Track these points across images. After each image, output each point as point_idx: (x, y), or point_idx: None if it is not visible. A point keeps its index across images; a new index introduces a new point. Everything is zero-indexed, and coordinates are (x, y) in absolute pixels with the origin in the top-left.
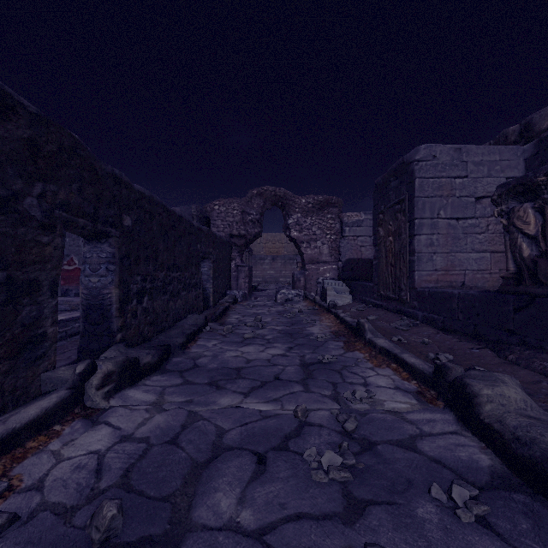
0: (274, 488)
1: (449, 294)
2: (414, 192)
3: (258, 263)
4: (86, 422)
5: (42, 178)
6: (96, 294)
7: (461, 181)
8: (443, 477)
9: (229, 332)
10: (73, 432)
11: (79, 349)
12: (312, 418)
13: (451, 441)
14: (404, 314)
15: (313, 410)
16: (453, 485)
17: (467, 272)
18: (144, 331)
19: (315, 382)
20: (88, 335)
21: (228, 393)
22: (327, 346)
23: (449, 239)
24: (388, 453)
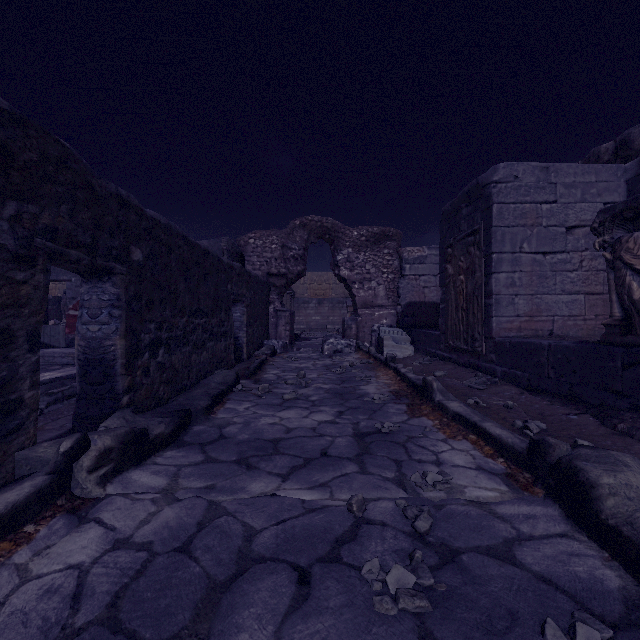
0: (321, 625)
1: (536, 345)
2: (492, 220)
3: (301, 307)
4: (70, 519)
5: (16, 196)
6: (96, 346)
7: (548, 208)
8: (559, 606)
9: (266, 392)
10: (50, 535)
11: (74, 416)
12: (371, 512)
13: (561, 548)
14: (479, 369)
15: (373, 500)
16: (577, 623)
17: (556, 318)
18: (159, 392)
19: (373, 459)
20: (86, 398)
21: (261, 475)
22: (386, 410)
23: (535, 278)
24: (477, 567)
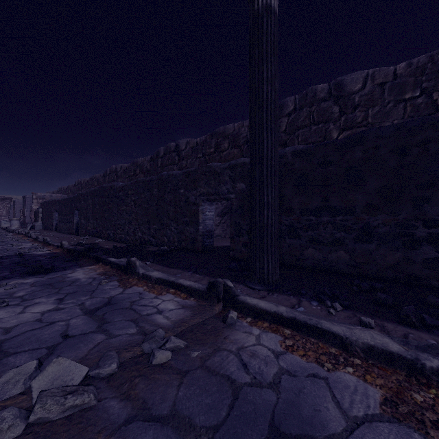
0: None
1: None
2: (15, 207)
3: None
4: None
5: None
6: None
7: None
8: None
9: None
10: None
11: None
12: None
13: None
14: None
15: None
16: None
17: None
18: None
19: None
20: None
21: None
22: None
23: None
24: None
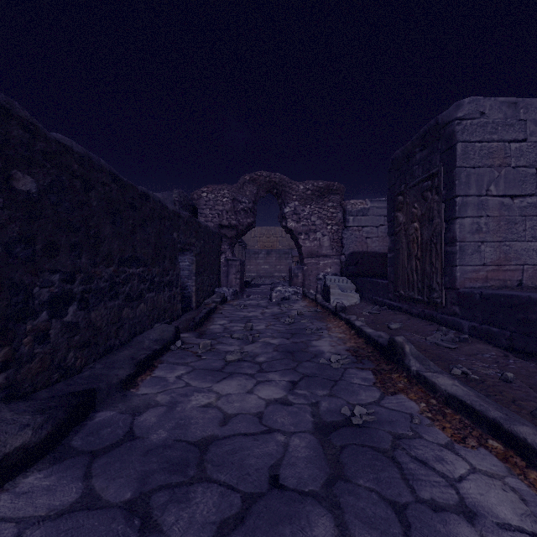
0: None
1: (522, 299)
2: (455, 160)
3: (252, 257)
4: None
5: None
6: None
7: (517, 147)
8: None
9: (207, 350)
10: None
11: None
12: None
13: None
14: (437, 322)
15: None
16: None
17: (525, 267)
18: (66, 360)
19: (354, 497)
20: None
21: None
22: (349, 380)
23: (502, 223)
24: None
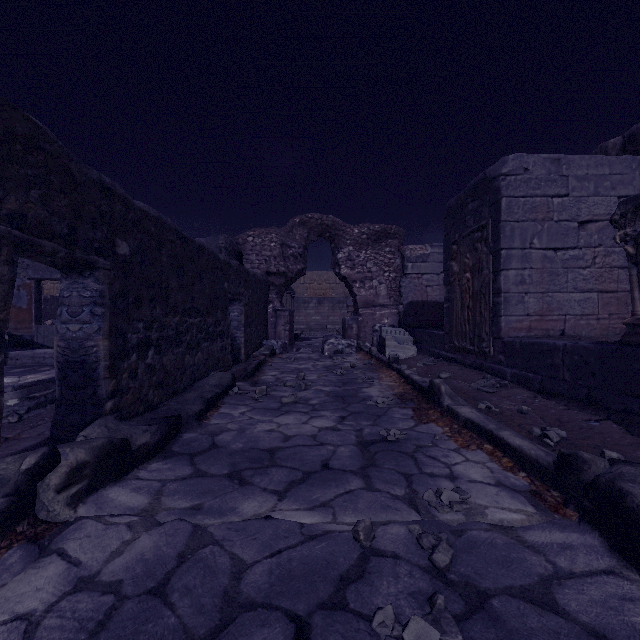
0: None
1: (549, 346)
2: (500, 215)
3: (301, 307)
4: (29, 550)
5: None
6: (76, 347)
7: (560, 201)
8: None
9: (263, 395)
10: (2, 572)
11: (53, 423)
12: (380, 540)
13: (609, 589)
14: (486, 371)
15: (381, 524)
16: None
17: (567, 318)
18: (148, 396)
19: (380, 472)
20: (66, 403)
21: (255, 492)
22: (391, 415)
23: (545, 275)
24: (512, 616)
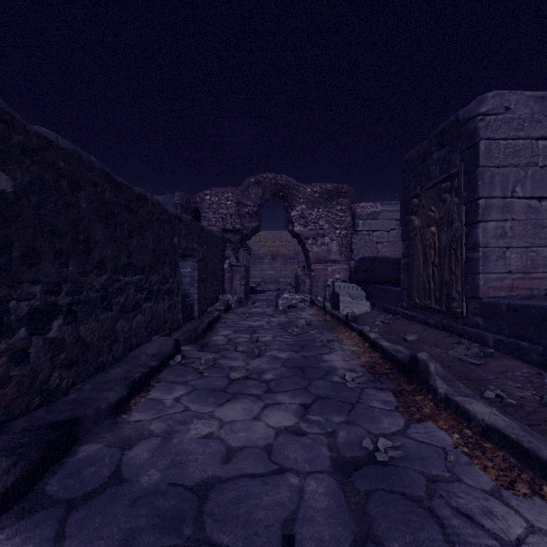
0: None
1: None
2: (478, 159)
3: (257, 262)
4: None
5: None
6: None
7: (545, 144)
8: None
9: (209, 366)
10: None
11: None
12: None
13: None
14: (457, 333)
15: None
16: None
17: None
18: (49, 382)
19: None
20: None
21: None
22: (368, 403)
23: (529, 227)
24: None
